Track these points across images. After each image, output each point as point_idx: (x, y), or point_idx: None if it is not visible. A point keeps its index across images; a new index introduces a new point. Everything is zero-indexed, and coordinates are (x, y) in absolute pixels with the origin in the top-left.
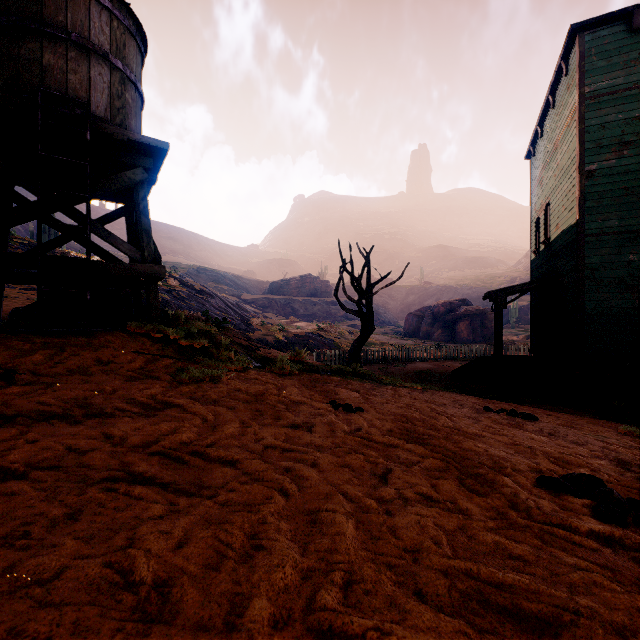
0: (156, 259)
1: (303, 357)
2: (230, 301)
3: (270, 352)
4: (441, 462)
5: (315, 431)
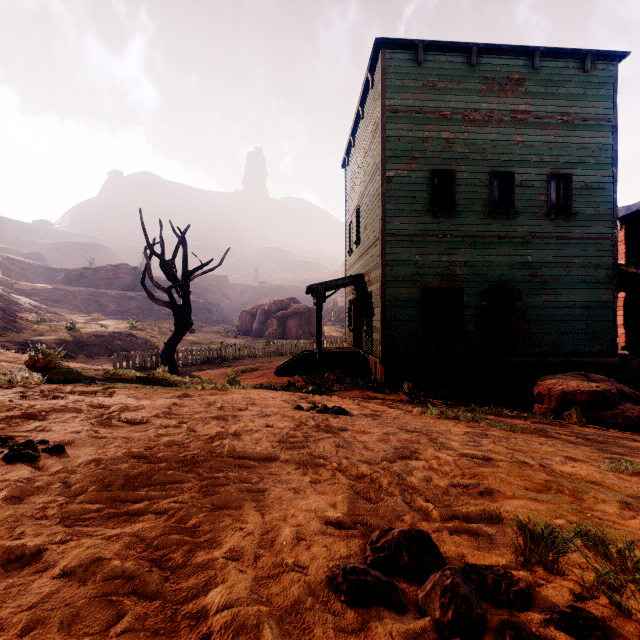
0: None
1: (56, 360)
2: None
3: None
4: (106, 607)
5: None
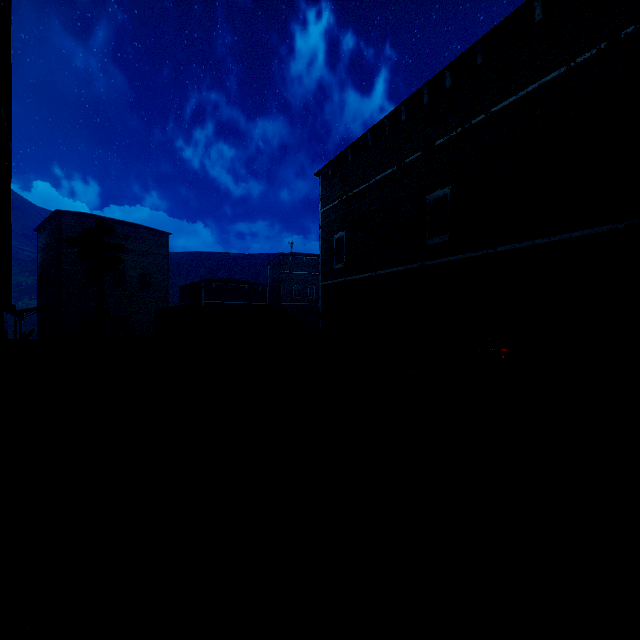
0: None
1: None
2: None
3: None
4: None
5: None
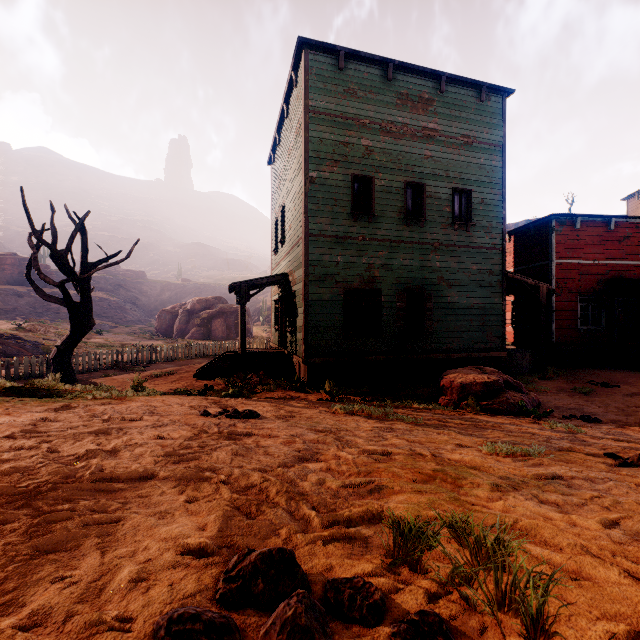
0: None
1: None
2: None
3: None
4: None
5: None
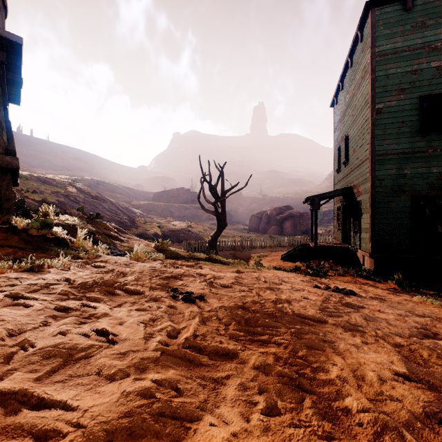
0: (9, 151)
1: (166, 246)
2: (121, 205)
3: (138, 242)
4: (293, 391)
5: (125, 341)
